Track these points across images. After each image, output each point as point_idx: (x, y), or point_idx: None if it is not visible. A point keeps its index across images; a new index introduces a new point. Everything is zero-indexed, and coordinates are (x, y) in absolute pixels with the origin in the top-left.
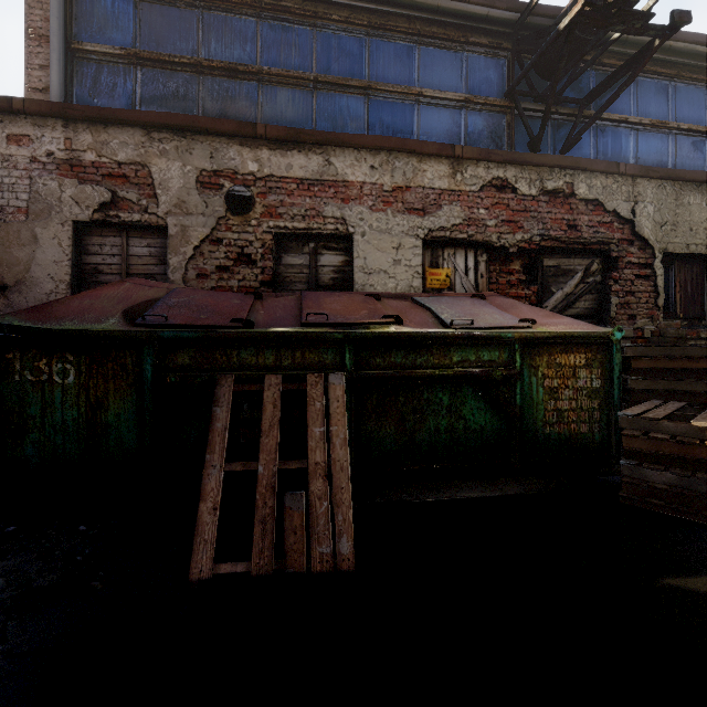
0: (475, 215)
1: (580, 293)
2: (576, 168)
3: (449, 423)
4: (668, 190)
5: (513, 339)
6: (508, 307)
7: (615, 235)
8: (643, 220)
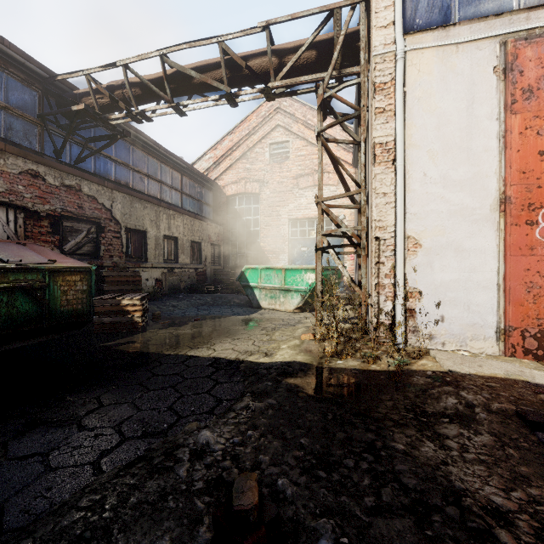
0: (16, 189)
1: (85, 242)
2: (82, 178)
3: (7, 310)
4: (128, 199)
5: (45, 269)
6: (41, 252)
7: (104, 216)
8: (116, 211)
